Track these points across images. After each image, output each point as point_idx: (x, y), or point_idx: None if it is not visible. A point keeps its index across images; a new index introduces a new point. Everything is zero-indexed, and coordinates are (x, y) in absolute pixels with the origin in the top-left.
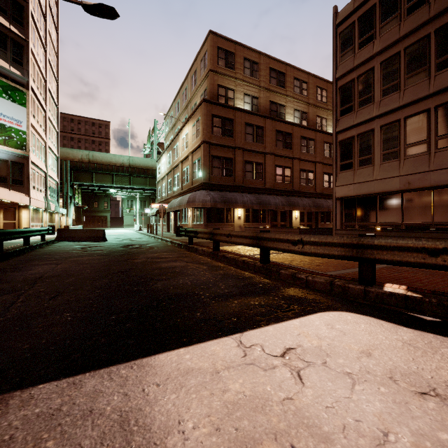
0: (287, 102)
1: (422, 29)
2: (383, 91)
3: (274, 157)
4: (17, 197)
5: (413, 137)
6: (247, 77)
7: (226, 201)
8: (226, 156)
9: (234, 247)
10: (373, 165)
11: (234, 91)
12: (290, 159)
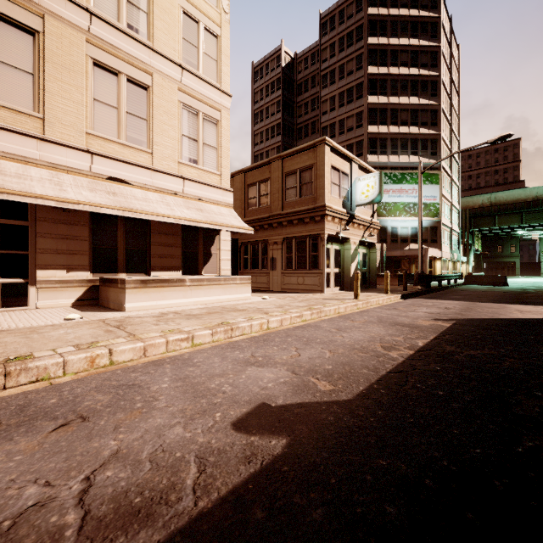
0: None
1: None
2: None
3: None
4: (435, 253)
5: None
6: None
7: None
8: None
9: None
10: None
11: None
12: None
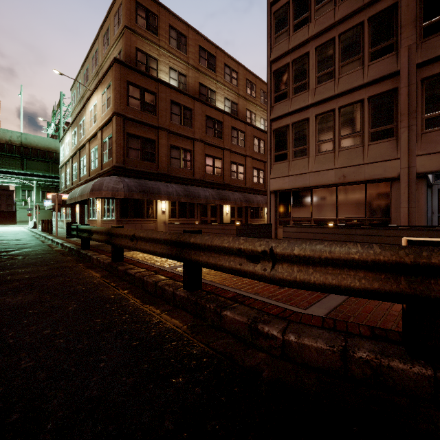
0: (217, 88)
1: (356, 16)
2: (318, 78)
3: (204, 145)
4: None
5: (347, 128)
6: (173, 49)
7: (146, 191)
8: (147, 136)
9: None
10: (308, 156)
11: (157, 61)
12: (220, 149)
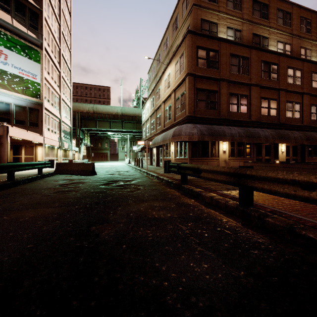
0: (270, 34)
1: None
2: None
3: (259, 89)
4: (30, 136)
5: None
6: (230, 10)
7: (213, 133)
8: (211, 89)
9: (257, 193)
10: None
11: (217, 25)
12: (275, 90)
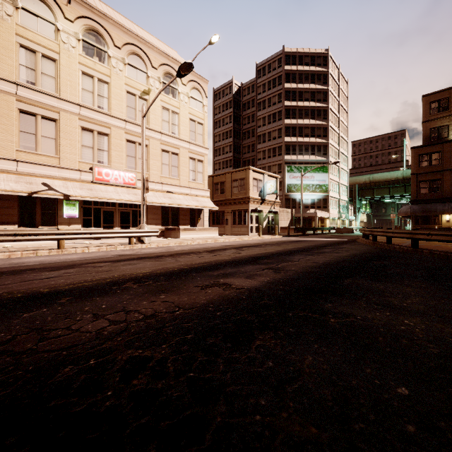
0: None
1: None
2: None
3: None
4: (324, 214)
5: None
6: None
7: (424, 211)
8: (433, 178)
9: None
10: None
11: (448, 126)
12: None
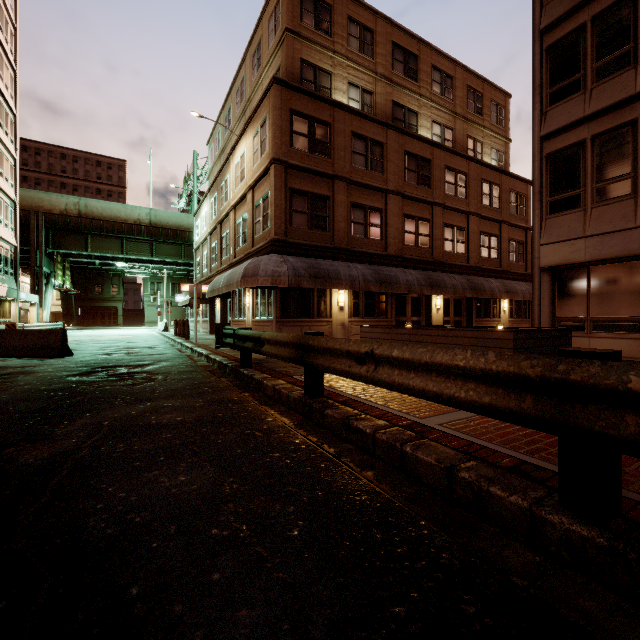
0: (421, 107)
1: None
2: None
3: (402, 200)
4: None
5: None
6: (354, 53)
7: (319, 275)
8: (317, 192)
9: None
10: (634, 196)
11: (330, 75)
12: (427, 205)
